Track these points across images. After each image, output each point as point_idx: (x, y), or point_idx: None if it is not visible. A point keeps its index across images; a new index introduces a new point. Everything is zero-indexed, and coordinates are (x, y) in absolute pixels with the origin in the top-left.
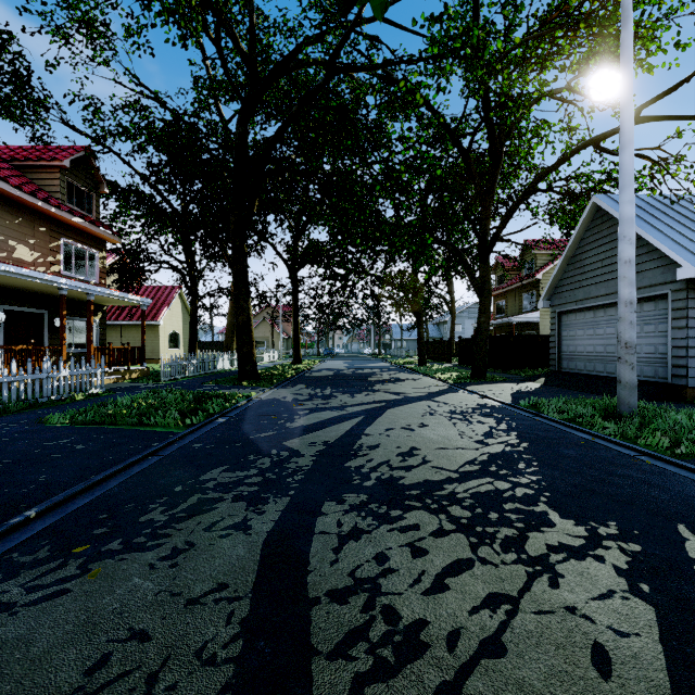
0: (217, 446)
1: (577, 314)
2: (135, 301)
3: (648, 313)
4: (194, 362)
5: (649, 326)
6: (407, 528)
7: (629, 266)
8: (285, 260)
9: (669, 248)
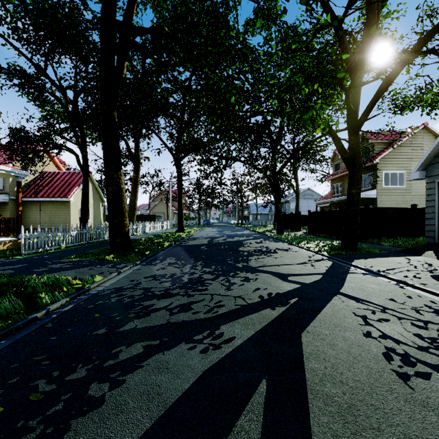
0: None
1: None
2: (3, 171)
3: None
4: (74, 232)
5: None
6: None
7: None
8: (170, 149)
9: None
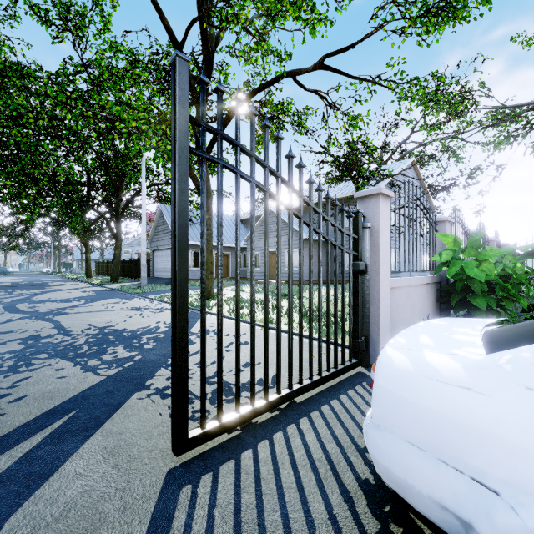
0: None
1: (158, 252)
2: None
3: None
4: None
5: None
6: (43, 303)
7: (144, 240)
8: None
9: None
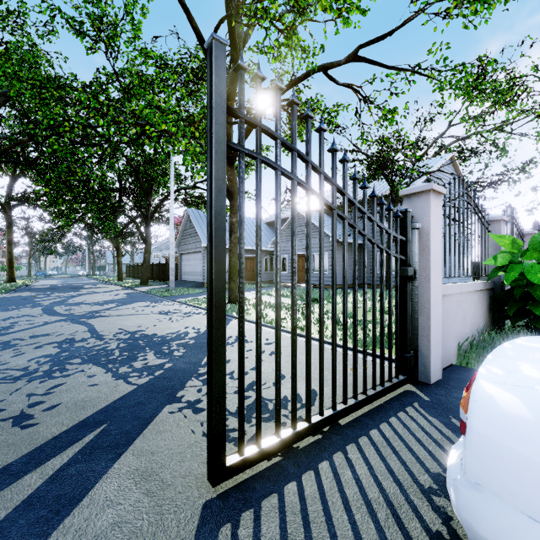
0: (3, 305)
1: (185, 255)
2: None
3: (200, 257)
4: None
5: (200, 262)
6: (78, 306)
7: (172, 244)
8: None
9: (201, 235)
